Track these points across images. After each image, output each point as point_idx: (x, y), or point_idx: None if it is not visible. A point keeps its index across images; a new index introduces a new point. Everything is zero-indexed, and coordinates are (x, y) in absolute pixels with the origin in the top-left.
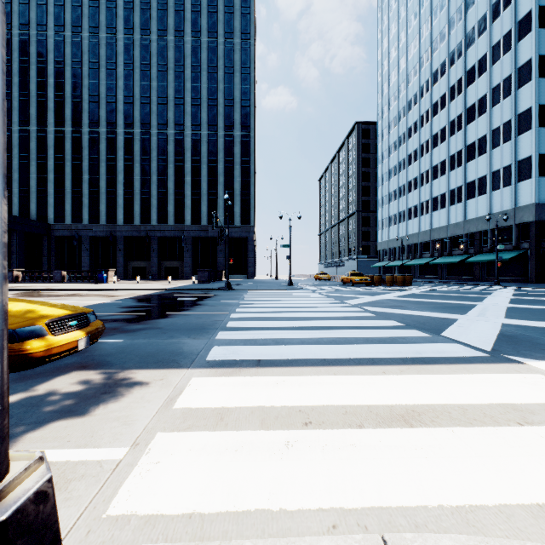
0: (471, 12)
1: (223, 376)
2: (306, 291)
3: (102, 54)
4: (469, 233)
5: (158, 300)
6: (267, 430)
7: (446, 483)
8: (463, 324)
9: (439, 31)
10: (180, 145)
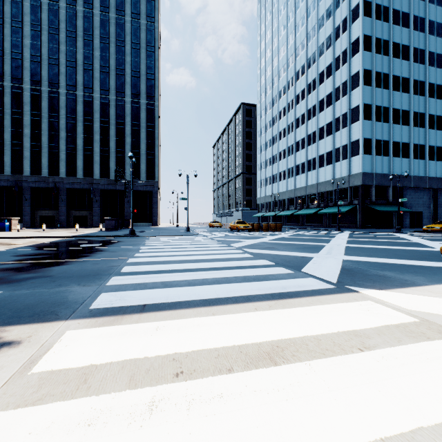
0: (321, 31)
1: (102, 327)
2: (200, 237)
3: (7, 10)
4: (320, 192)
5: (60, 247)
6: (134, 389)
7: (304, 429)
8: (317, 261)
9: (301, 42)
10: (89, 106)
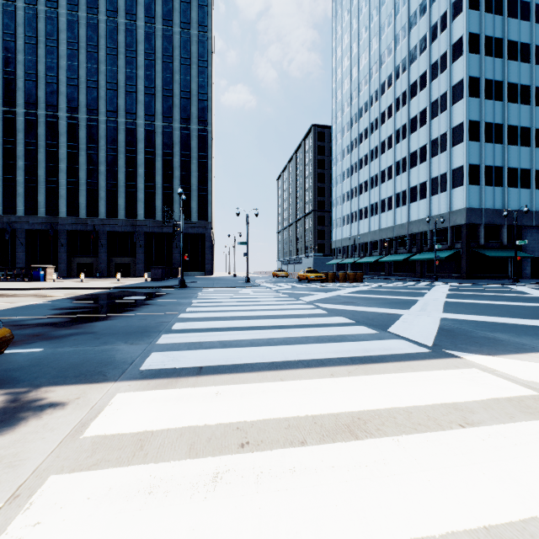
0: (414, 31)
1: (155, 390)
2: (262, 288)
3: (41, 28)
4: (412, 234)
5: (101, 300)
6: (195, 458)
7: (391, 510)
8: (407, 319)
9: (387, 46)
10: (131, 135)
